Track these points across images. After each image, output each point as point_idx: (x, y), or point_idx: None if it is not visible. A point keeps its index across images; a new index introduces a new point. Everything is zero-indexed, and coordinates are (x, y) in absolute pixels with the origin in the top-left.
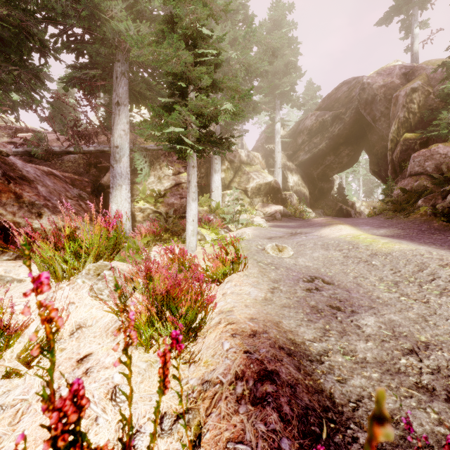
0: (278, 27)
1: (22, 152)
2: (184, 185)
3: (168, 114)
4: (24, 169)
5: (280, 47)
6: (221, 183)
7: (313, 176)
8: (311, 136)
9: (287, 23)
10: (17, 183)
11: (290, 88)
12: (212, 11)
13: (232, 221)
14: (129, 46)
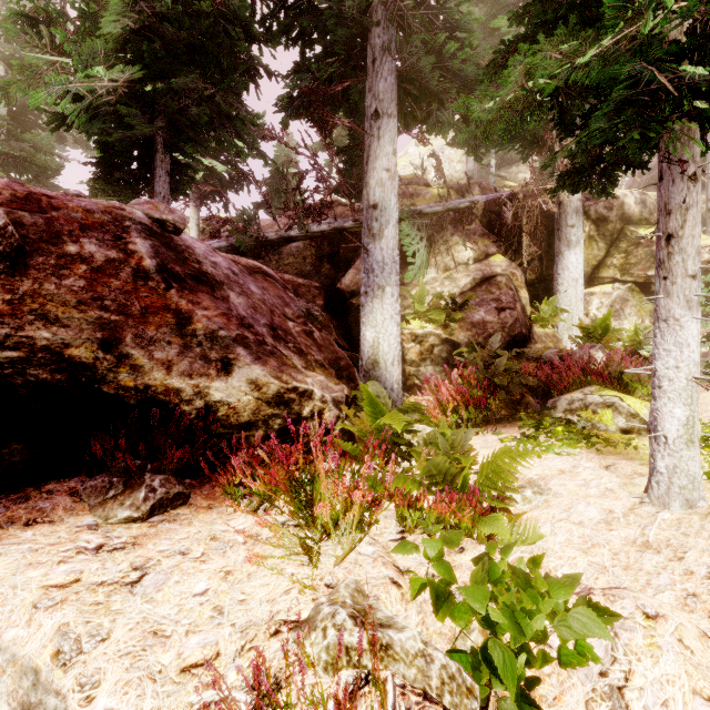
0: None
1: (226, 248)
2: (502, 281)
3: None
4: (207, 259)
5: None
6: (582, 270)
7: None
8: None
9: None
10: (186, 289)
11: None
12: None
13: None
14: None
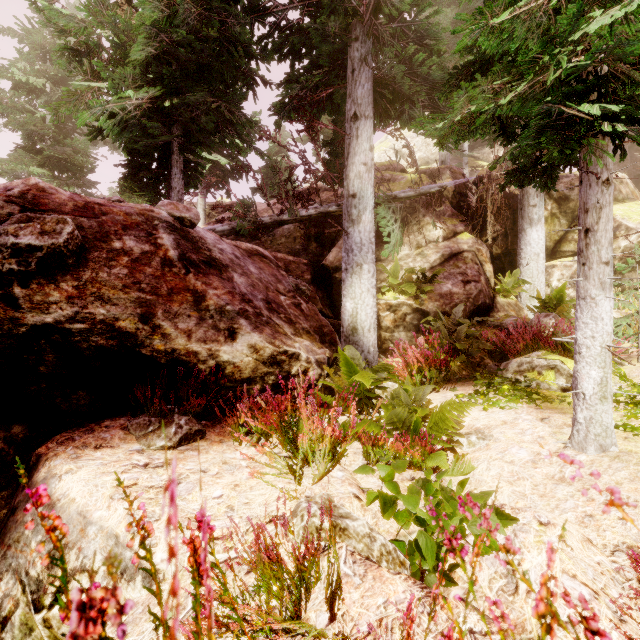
0: None
1: (228, 231)
2: (468, 257)
3: None
4: (215, 247)
5: None
6: (543, 245)
7: None
8: None
9: None
10: (201, 273)
11: None
12: None
13: (635, 336)
14: None
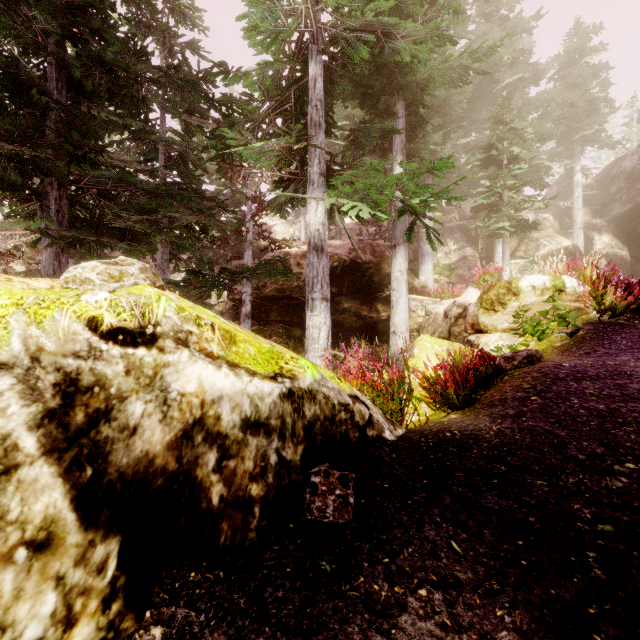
0: (577, 59)
1: None
2: (470, 258)
3: (500, 217)
4: None
5: (580, 83)
6: None
7: (636, 233)
8: (633, 180)
9: (591, 48)
10: None
11: (595, 129)
12: (521, 135)
13: None
14: (438, 156)
